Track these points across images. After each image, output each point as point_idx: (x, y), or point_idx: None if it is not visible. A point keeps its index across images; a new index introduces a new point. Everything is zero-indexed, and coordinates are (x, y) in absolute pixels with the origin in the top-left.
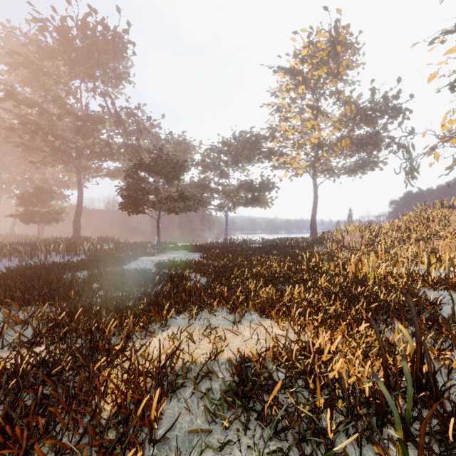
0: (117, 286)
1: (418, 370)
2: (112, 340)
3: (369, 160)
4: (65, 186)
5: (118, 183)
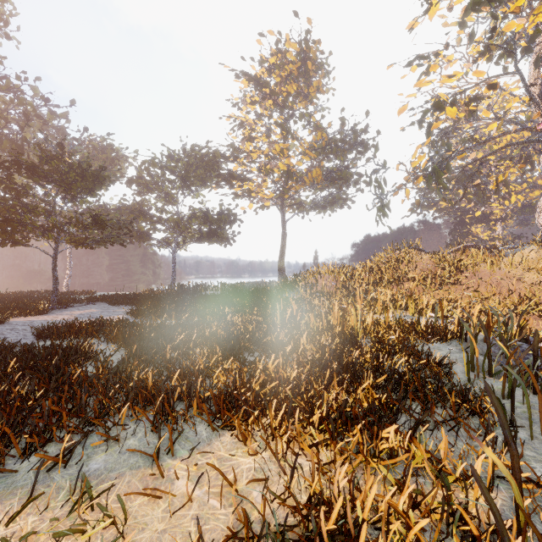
0: None
1: None
2: None
3: (339, 197)
4: None
5: None
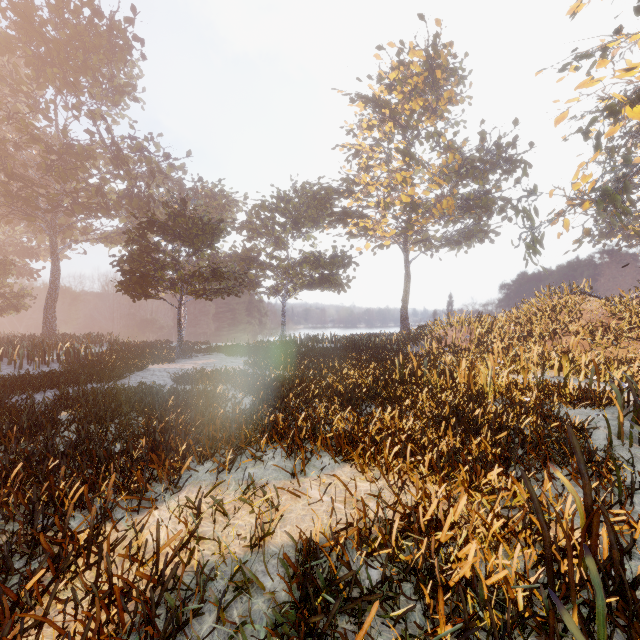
0: (101, 415)
1: (594, 553)
2: (76, 520)
3: (477, 229)
4: (31, 255)
5: (119, 252)
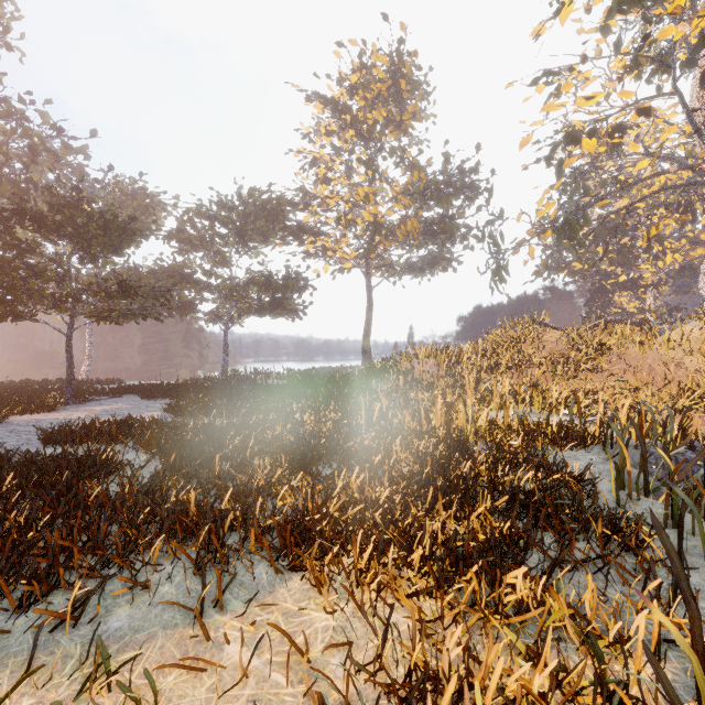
0: None
1: None
2: None
3: (441, 256)
4: None
5: None
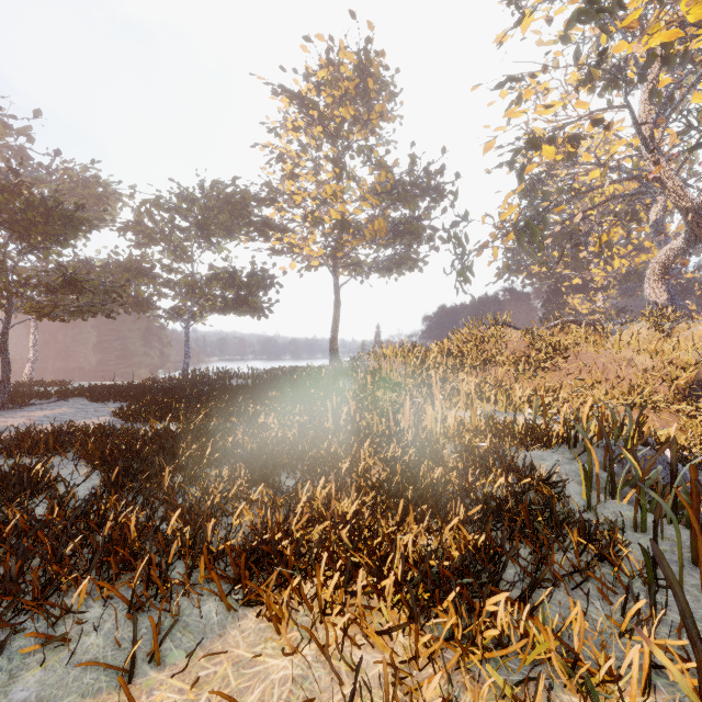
0: None
1: None
2: None
3: (408, 256)
4: None
5: None
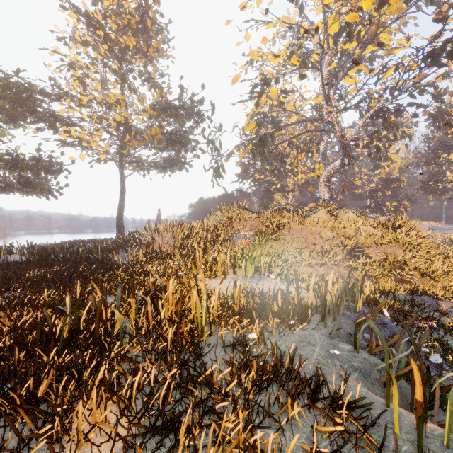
0: None
1: None
2: None
3: (178, 159)
4: None
5: None
